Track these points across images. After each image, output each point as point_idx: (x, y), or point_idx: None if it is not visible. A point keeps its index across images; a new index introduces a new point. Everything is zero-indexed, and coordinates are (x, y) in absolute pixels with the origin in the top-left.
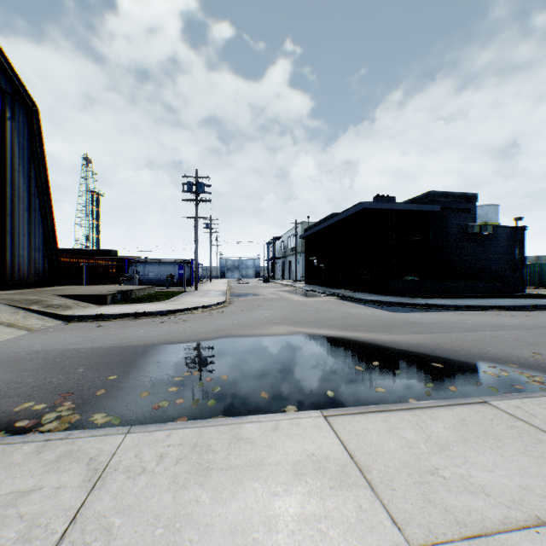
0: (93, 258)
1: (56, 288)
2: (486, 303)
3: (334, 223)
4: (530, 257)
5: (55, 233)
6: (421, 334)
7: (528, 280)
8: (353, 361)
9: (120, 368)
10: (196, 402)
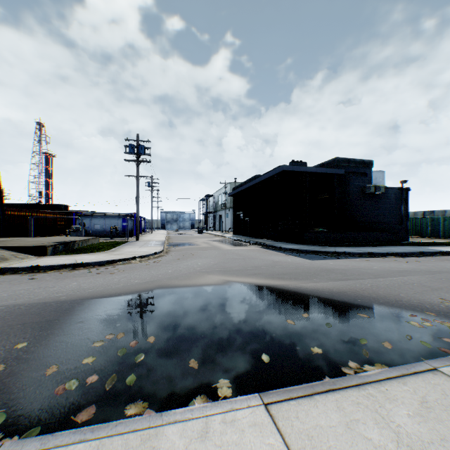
0: (42, 212)
1: (0, 240)
2: (384, 250)
3: (258, 183)
4: (409, 212)
5: (0, 188)
6: (339, 281)
7: (409, 231)
8: (283, 313)
9: (35, 332)
10: (112, 379)
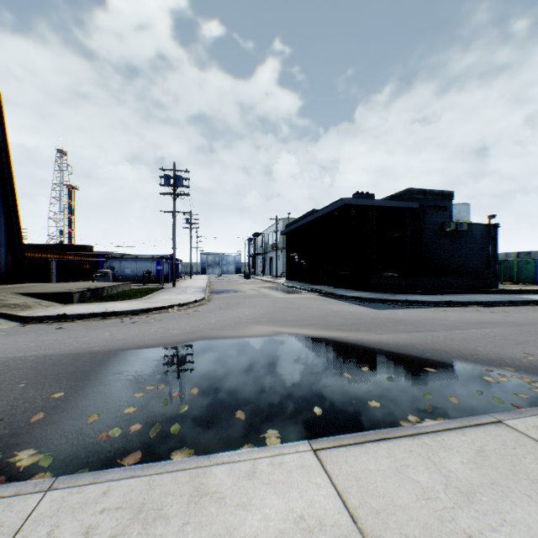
0: (64, 254)
1: (20, 286)
2: (465, 299)
3: (315, 220)
4: (499, 254)
5: (19, 226)
6: (407, 333)
7: (499, 276)
8: (340, 366)
9: (71, 382)
10: (156, 428)
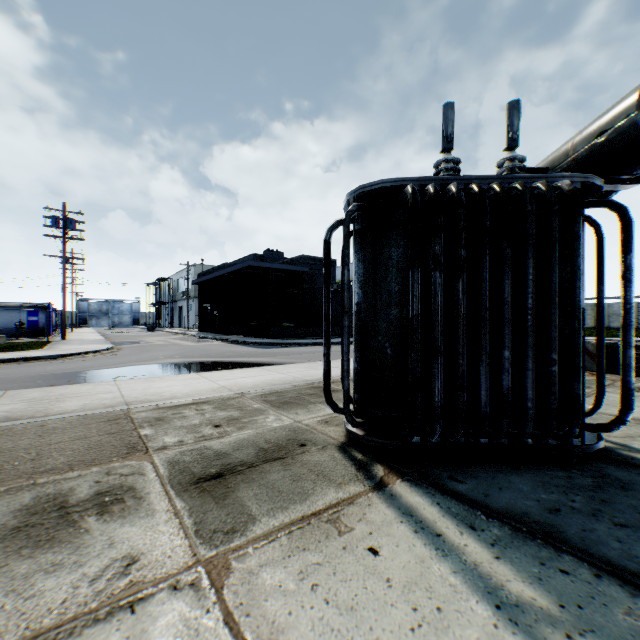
0: None
1: None
2: None
3: (227, 274)
4: None
5: None
6: (267, 357)
7: None
8: (219, 367)
9: (70, 379)
10: None
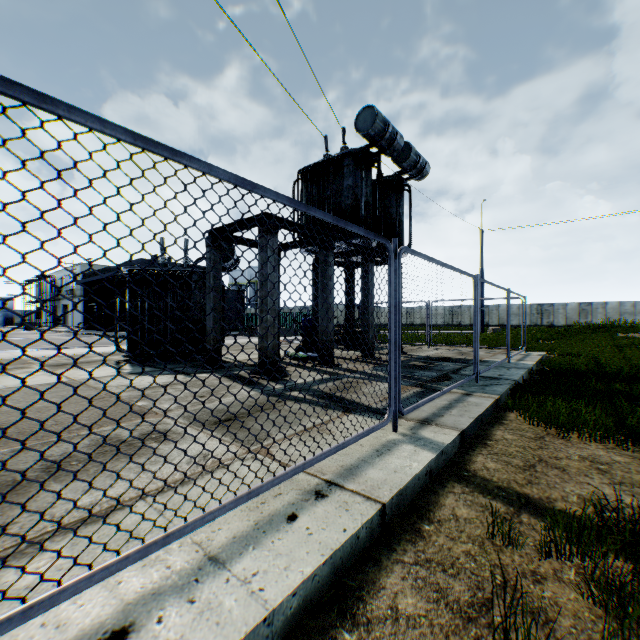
0: None
1: None
2: None
3: (112, 277)
4: None
5: None
6: None
7: None
8: None
9: None
10: None
